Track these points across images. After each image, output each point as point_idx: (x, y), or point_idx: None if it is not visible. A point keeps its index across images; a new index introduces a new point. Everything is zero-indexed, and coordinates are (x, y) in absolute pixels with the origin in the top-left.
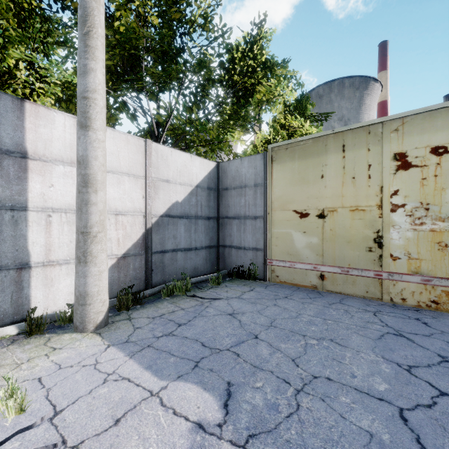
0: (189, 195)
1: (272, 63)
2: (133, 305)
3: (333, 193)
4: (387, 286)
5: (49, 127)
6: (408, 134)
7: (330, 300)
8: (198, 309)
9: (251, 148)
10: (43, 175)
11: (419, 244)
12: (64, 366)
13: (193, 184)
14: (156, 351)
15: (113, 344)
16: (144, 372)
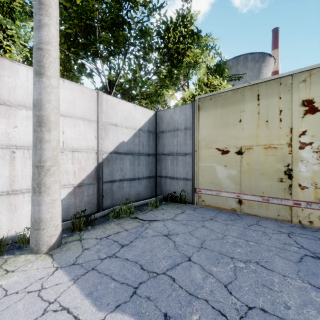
0: (133, 136)
1: (199, 30)
2: (85, 226)
3: (249, 134)
4: (296, 211)
5: (13, 77)
6: (315, 83)
7: (248, 222)
8: (139, 230)
9: (181, 102)
10: (8, 118)
11: None
12: (10, 292)
13: (136, 127)
14: (98, 274)
15: (61, 266)
16: (84, 300)
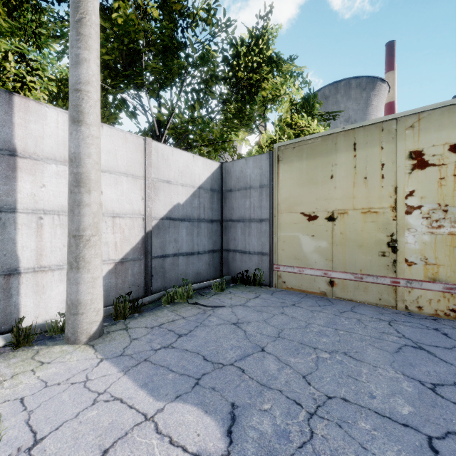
0: (191, 197)
1: (279, 57)
2: (131, 313)
3: (343, 195)
4: (402, 293)
5: (40, 123)
6: (425, 131)
7: (340, 308)
8: (200, 318)
9: (256, 149)
10: (34, 175)
11: (437, 248)
12: (51, 384)
13: (195, 185)
14: (153, 366)
15: (106, 357)
16: (138, 391)
